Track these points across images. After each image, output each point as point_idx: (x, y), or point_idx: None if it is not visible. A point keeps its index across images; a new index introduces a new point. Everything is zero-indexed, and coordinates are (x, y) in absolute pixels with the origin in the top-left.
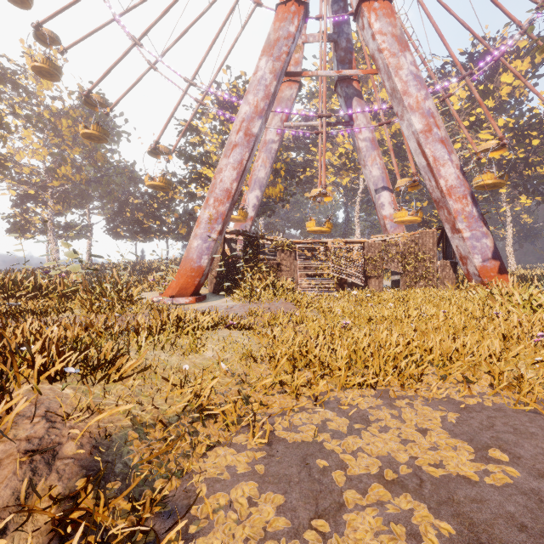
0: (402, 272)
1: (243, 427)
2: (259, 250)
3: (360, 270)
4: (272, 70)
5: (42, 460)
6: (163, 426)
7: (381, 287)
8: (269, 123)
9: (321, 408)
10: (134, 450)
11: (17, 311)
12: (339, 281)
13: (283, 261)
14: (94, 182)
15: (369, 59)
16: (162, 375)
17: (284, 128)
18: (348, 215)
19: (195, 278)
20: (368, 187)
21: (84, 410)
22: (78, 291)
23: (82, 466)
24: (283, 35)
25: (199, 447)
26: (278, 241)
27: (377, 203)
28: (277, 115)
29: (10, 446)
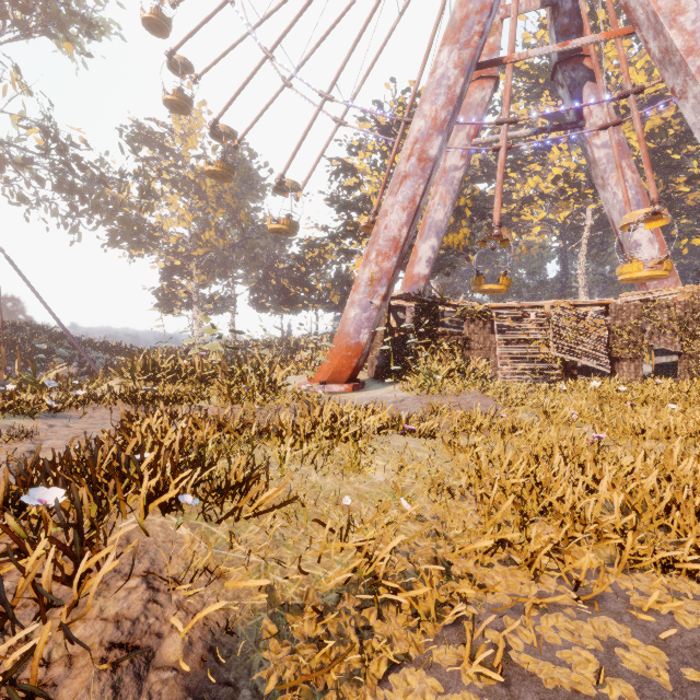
0: (681, 351)
1: (447, 628)
2: (438, 320)
3: (603, 348)
4: (457, 63)
5: (130, 666)
6: (316, 611)
7: (639, 375)
8: (450, 143)
9: (592, 609)
10: (270, 660)
11: (153, 397)
12: (564, 365)
13: (473, 335)
14: (238, 247)
15: (604, 26)
16: (313, 509)
17: (472, 147)
18: (566, 266)
19: (351, 359)
20: (609, 219)
21: (198, 575)
22: (216, 375)
23: (188, 688)
24: (474, 8)
25: (374, 662)
26: (464, 307)
27: (627, 242)
28: (462, 130)
29: (91, 631)
